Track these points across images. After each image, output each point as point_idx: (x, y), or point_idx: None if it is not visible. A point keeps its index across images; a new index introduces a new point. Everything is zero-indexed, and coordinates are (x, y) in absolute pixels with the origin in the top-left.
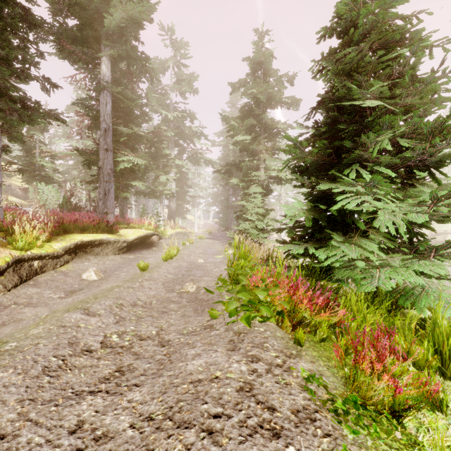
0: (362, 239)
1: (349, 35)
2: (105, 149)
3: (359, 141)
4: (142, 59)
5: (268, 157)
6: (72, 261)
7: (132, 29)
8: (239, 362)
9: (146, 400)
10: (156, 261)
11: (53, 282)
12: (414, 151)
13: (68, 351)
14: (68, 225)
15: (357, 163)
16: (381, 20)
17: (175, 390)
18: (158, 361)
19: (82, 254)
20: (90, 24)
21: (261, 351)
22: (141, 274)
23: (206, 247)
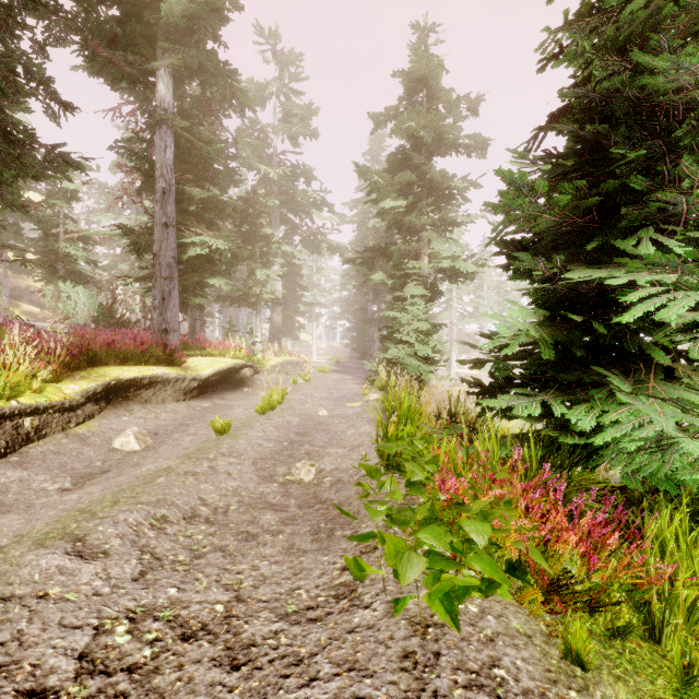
0: (672, 387)
1: None
2: (163, 224)
3: (667, 176)
4: (226, 74)
5: (434, 237)
6: (100, 415)
7: (208, 20)
8: None
9: None
10: (247, 414)
11: (58, 456)
12: None
13: None
14: (98, 351)
15: (649, 227)
16: None
17: None
18: None
19: (119, 401)
20: (139, 15)
21: None
22: (217, 441)
23: (332, 388)
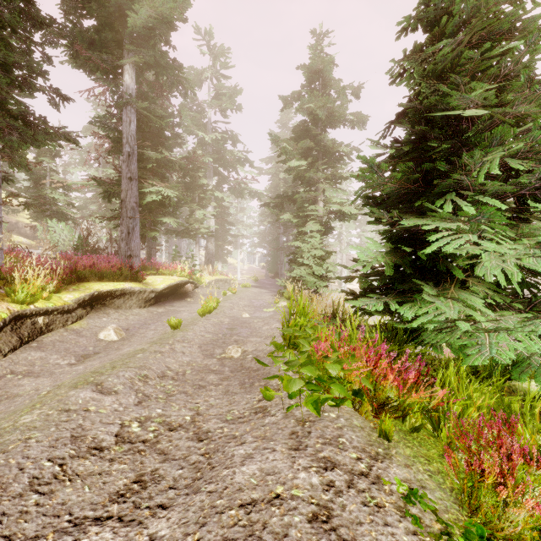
0: (461, 292)
1: (440, 26)
2: (128, 178)
3: (457, 163)
4: (174, 68)
5: (328, 187)
6: (87, 317)
7: (162, 30)
8: (308, 470)
9: (175, 537)
10: (191, 316)
11: (62, 343)
12: (533, 174)
13: (69, 451)
14: (83, 271)
15: (453, 192)
16: (483, 6)
17: (219, 519)
18: (194, 464)
19: (99, 307)
20: (110, 24)
21: (336, 451)
22: (173, 333)
23: (252, 298)
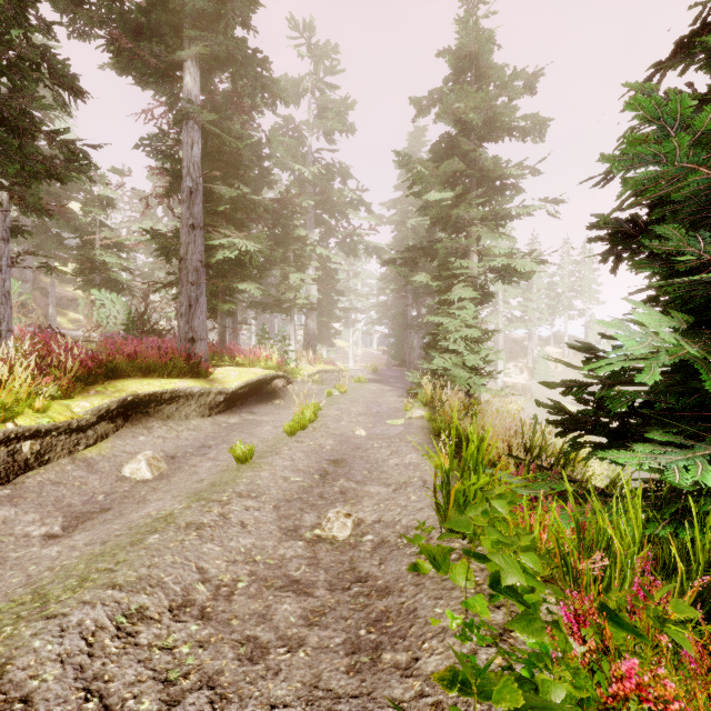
0: None
1: None
2: (190, 226)
3: None
4: (256, 64)
5: (485, 232)
6: (115, 435)
7: (236, 2)
8: None
9: None
10: (275, 435)
11: (57, 487)
12: None
13: None
14: (118, 362)
15: None
16: None
17: None
18: None
19: (139, 417)
20: (165, 4)
21: None
22: (236, 473)
23: (370, 401)
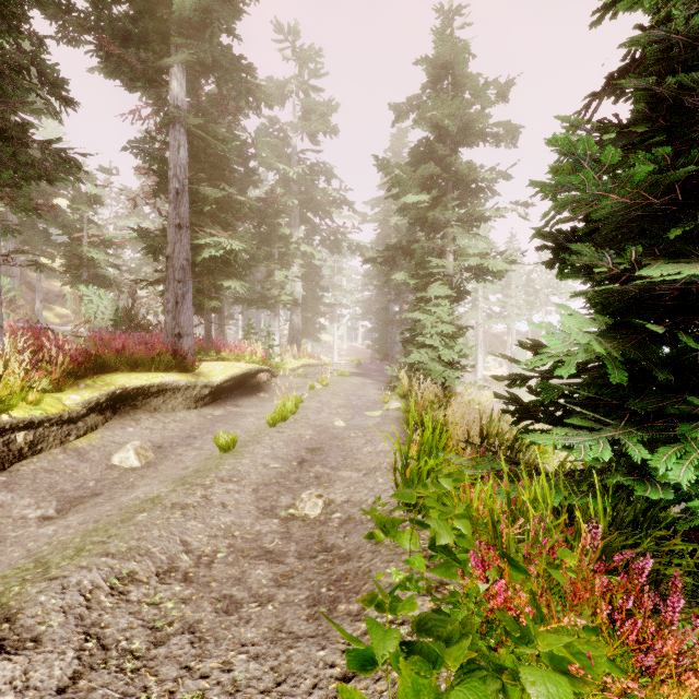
0: None
1: None
2: (176, 225)
3: None
4: (241, 69)
5: (460, 233)
6: (104, 426)
7: (221, 12)
8: None
9: None
10: (257, 425)
11: (50, 474)
12: None
13: None
14: (107, 357)
15: None
16: None
17: None
18: None
19: (127, 409)
20: (152, 11)
21: None
22: (219, 460)
23: (351, 393)
